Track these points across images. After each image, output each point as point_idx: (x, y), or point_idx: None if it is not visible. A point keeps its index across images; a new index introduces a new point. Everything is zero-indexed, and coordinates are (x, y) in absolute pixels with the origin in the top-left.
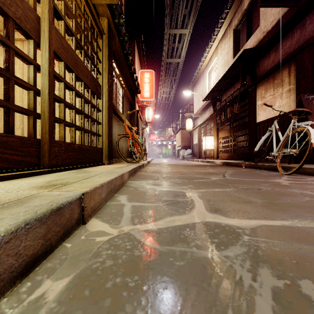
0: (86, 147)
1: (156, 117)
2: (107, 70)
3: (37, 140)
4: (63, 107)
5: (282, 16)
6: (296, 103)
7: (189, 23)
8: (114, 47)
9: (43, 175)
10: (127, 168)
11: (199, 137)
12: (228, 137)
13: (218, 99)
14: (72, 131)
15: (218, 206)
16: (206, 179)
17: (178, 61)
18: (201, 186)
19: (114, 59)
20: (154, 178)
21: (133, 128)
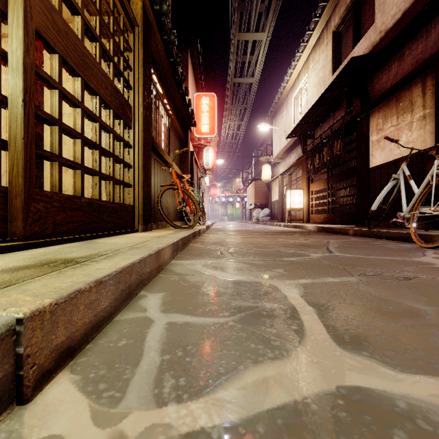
0: (104, 204)
1: (218, 162)
2: (141, 83)
3: (1, 188)
4: (56, 133)
5: (411, 5)
6: (436, 136)
7: (267, 24)
8: (154, 51)
9: (7, 254)
10: (172, 238)
11: (281, 191)
12: (324, 191)
13: (309, 136)
14: (78, 175)
15: (354, 326)
16: (303, 257)
17: (251, 80)
18: (299, 271)
19: (154, 69)
20: (215, 255)
21: (184, 177)
